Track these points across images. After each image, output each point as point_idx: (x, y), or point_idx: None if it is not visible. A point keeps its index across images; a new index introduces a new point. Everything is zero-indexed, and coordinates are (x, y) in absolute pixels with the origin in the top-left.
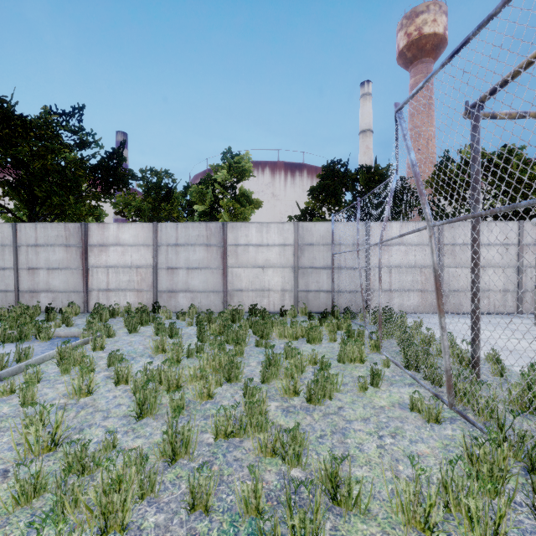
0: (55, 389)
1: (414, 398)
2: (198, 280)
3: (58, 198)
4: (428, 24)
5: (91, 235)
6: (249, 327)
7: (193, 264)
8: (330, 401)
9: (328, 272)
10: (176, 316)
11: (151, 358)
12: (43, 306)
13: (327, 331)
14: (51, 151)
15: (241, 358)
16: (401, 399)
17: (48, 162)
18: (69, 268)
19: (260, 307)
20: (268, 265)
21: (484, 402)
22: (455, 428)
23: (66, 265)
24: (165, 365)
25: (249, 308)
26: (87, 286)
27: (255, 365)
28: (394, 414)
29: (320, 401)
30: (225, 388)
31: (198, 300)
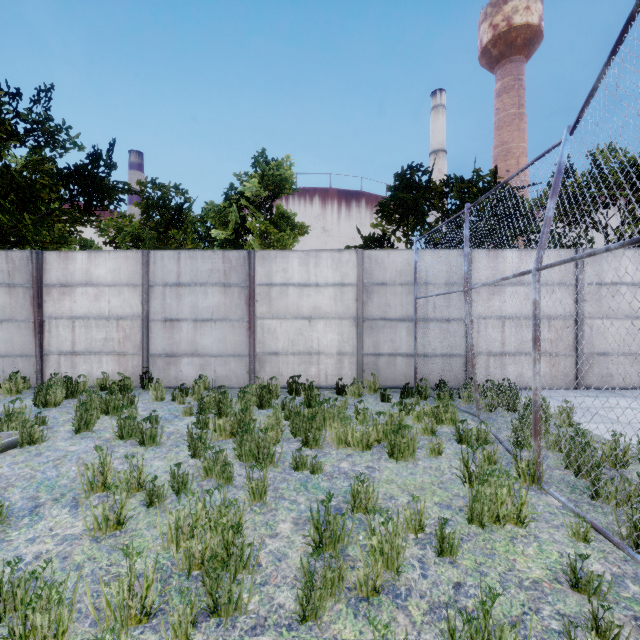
0: None
1: None
2: (212, 339)
3: (8, 217)
4: (519, 13)
5: (48, 270)
6: (286, 418)
7: (203, 313)
8: None
9: (409, 326)
10: (171, 395)
11: (71, 508)
12: None
13: (418, 426)
14: None
15: (261, 507)
16: None
17: None
18: (14, 320)
19: (305, 379)
20: (317, 315)
21: None
22: None
23: (9, 316)
24: (86, 536)
25: (287, 382)
26: (42, 346)
27: (289, 533)
28: None
29: None
30: None
31: (212, 368)
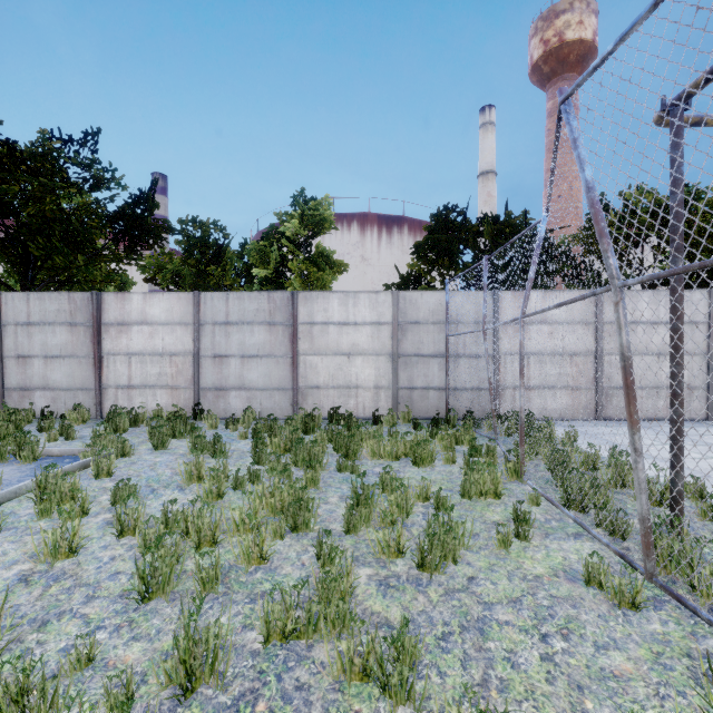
0: (22, 545)
1: (592, 563)
2: (258, 374)
3: (62, 259)
4: (572, 28)
5: (106, 310)
6: (329, 440)
7: (249, 350)
8: (454, 566)
9: (441, 362)
10: (225, 424)
11: (180, 491)
12: (38, 410)
13: (441, 446)
14: (51, 191)
15: (315, 491)
16: (566, 561)
17: (47, 206)
18: (76, 356)
19: (344, 411)
20: (356, 351)
21: (709, 573)
22: (664, 618)
23: (71, 352)
24: (199, 502)
25: (328, 413)
26: (101, 381)
27: (336, 502)
28: (559, 592)
29: (438, 567)
30: (289, 542)
31: (258, 401)
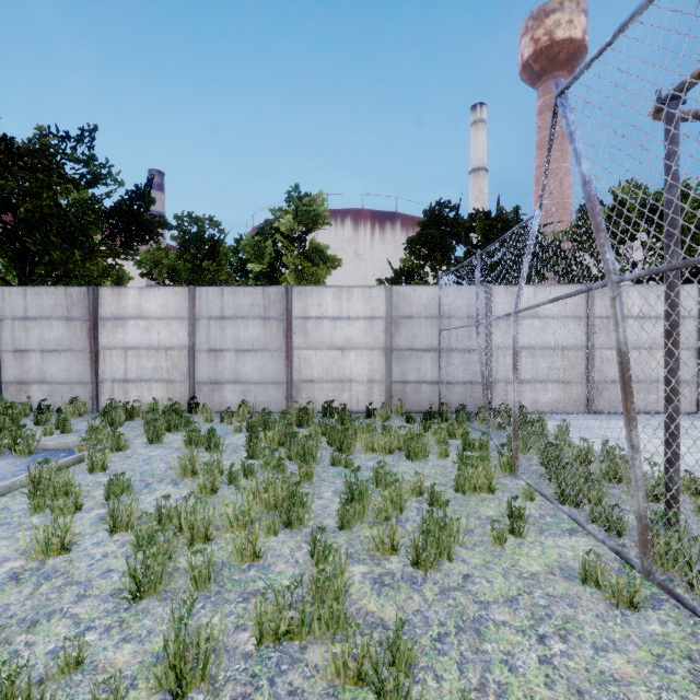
0: (14, 541)
1: (588, 561)
2: (252, 367)
3: (58, 254)
4: (562, 27)
5: (103, 304)
6: (323, 434)
7: (244, 344)
8: (449, 563)
9: (433, 356)
10: (219, 417)
11: (174, 485)
12: (35, 404)
13: (434, 440)
14: (48, 187)
15: (309, 485)
16: (562, 558)
17: (43, 202)
18: (72, 350)
19: (338, 405)
20: (349, 345)
21: None
22: (663, 618)
23: (67, 346)
24: (193, 497)
25: (322, 406)
26: (97, 374)
27: (330, 497)
28: (556, 590)
29: (433, 565)
30: (282, 538)
31: (252, 394)
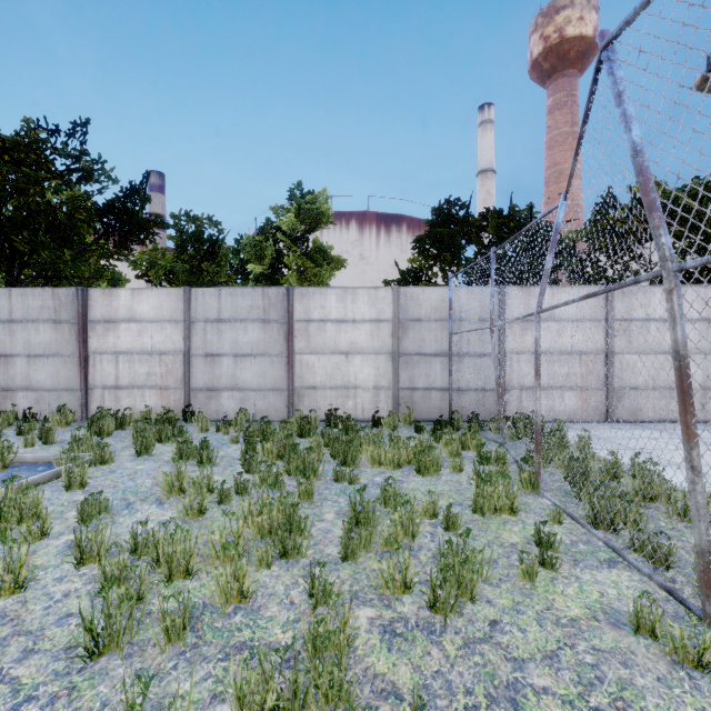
0: None
1: (640, 606)
2: (251, 373)
3: (48, 253)
4: (572, 24)
5: (93, 306)
6: (326, 445)
7: (243, 349)
8: (472, 605)
9: (443, 361)
10: (215, 426)
11: (158, 505)
12: (21, 412)
13: (446, 451)
14: (35, 182)
15: (309, 505)
16: (604, 598)
17: (30, 198)
18: (60, 355)
19: (342, 413)
20: (354, 350)
21: None
22: None
23: (55, 351)
24: (178, 520)
25: (325, 415)
26: (86, 381)
27: (333, 519)
28: (603, 642)
29: (454, 609)
30: (276, 571)
31: (251, 402)
